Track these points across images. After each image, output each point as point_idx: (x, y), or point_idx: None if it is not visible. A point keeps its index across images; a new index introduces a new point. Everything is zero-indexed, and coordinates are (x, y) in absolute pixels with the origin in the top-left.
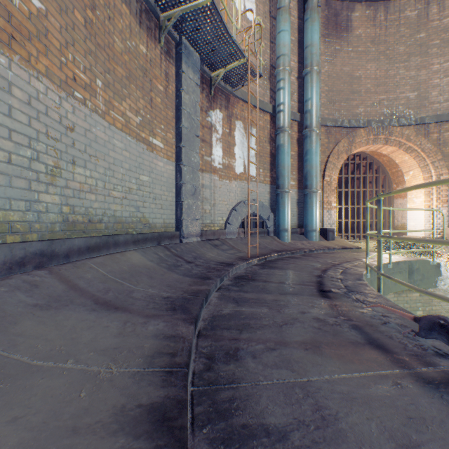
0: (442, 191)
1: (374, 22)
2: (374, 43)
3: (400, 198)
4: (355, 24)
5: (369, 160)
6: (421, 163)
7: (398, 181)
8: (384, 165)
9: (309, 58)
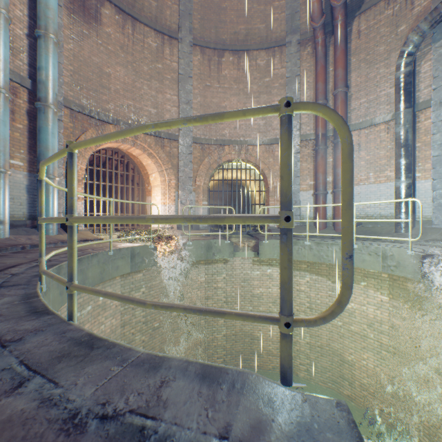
0: (172, 193)
1: (124, 31)
2: (124, 50)
3: (151, 196)
4: (105, 20)
5: (127, 159)
6: (160, 169)
7: (149, 181)
8: (139, 166)
9: (43, 19)
